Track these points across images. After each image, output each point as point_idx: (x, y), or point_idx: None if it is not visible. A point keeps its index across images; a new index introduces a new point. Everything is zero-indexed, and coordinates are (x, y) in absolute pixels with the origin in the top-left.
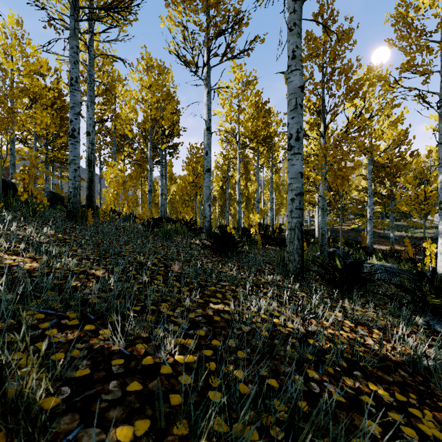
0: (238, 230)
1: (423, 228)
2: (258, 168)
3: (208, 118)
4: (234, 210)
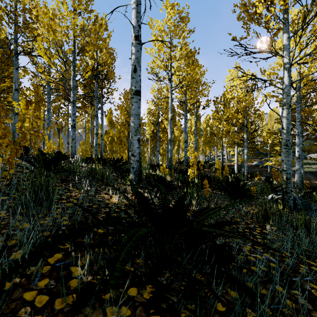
0: (170, 168)
1: (307, 164)
2: (186, 111)
3: (136, 23)
4: (162, 150)
